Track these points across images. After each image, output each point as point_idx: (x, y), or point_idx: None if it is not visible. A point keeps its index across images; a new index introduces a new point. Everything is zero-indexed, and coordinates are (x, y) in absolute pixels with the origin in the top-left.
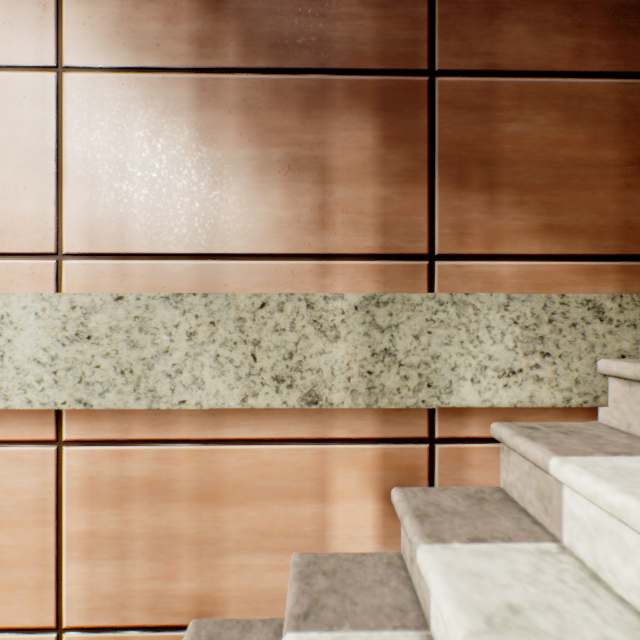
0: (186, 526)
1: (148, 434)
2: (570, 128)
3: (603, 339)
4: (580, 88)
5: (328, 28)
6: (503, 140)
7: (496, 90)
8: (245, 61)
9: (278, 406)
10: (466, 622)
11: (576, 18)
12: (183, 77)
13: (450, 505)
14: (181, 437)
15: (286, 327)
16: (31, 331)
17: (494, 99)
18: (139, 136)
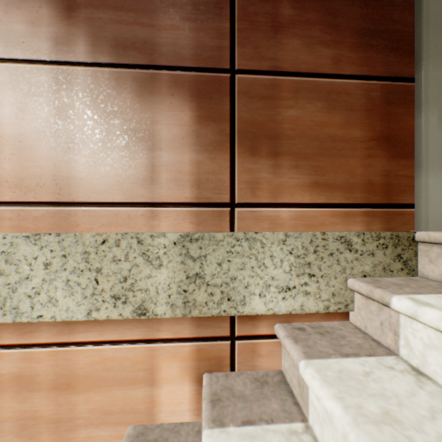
0: (46, 409)
1: (15, 340)
2: (331, 114)
3: (351, 264)
4: (337, 86)
5: (156, 35)
6: (284, 121)
7: (279, 85)
8: (92, 57)
9: (116, 317)
10: None
11: (335, 36)
12: (43, 67)
13: (240, 389)
14: (42, 342)
15: (122, 258)
16: None
17: (277, 91)
18: (8, 111)
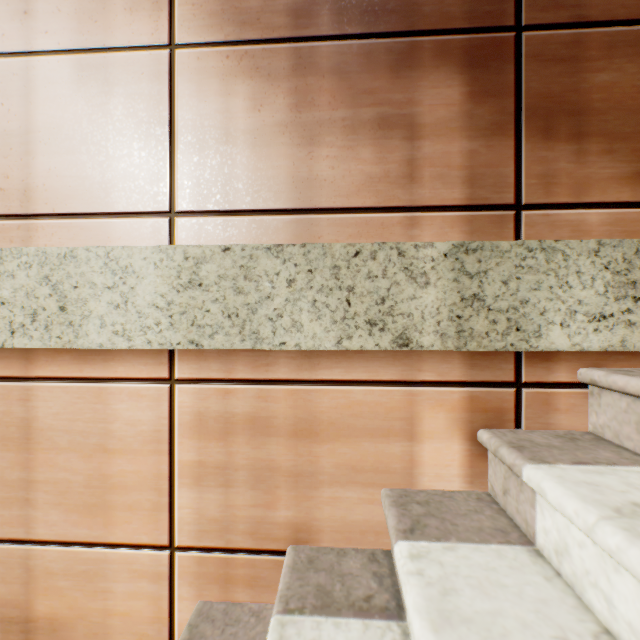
0: (283, 459)
1: (249, 374)
2: None
3: None
4: None
5: None
6: (591, 90)
7: (584, 41)
8: (337, 29)
9: (371, 348)
10: (595, 511)
11: None
12: (281, 47)
13: (543, 441)
14: (279, 378)
15: (378, 274)
16: (150, 279)
17: (582, 50)
18: (241, 103)
